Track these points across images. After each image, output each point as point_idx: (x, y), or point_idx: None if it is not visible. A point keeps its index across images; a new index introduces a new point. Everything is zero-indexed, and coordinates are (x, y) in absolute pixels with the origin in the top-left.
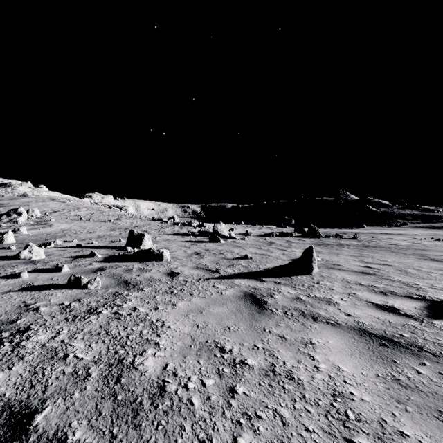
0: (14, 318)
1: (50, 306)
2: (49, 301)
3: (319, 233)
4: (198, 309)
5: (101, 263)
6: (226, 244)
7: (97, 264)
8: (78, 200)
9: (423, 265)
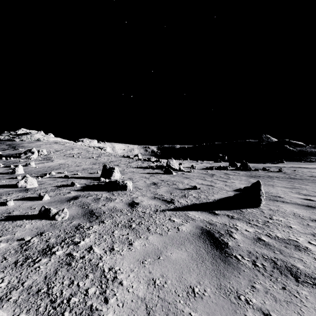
0: None
1: (11, 242)
2: (14, 234)
3: (249, 167)
4: (155, 251)
5: (77, 192)
6: (177, 176)
7: (73, 193)
8: (73, 143)
9: None
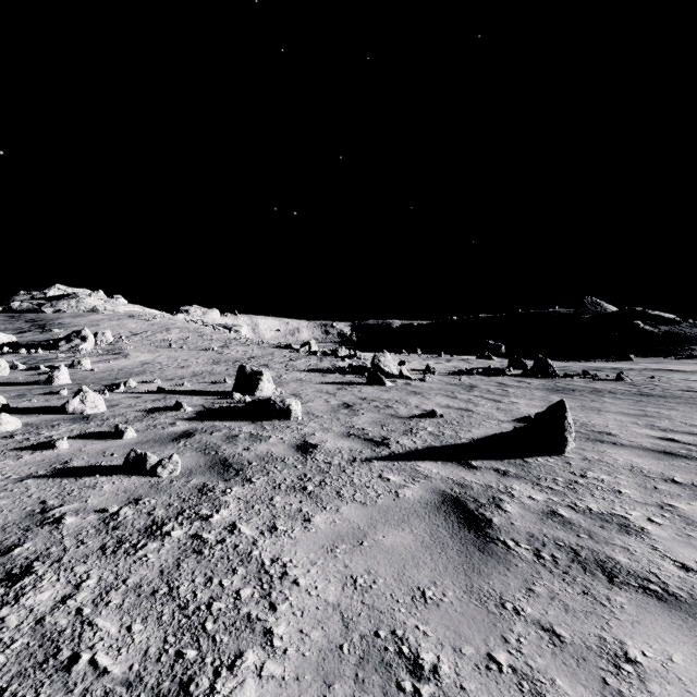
0: (12, 542)
1: (84, 515)
2: (85, 502)
3: (553, 370)
4: (353, 533)
5: (189, 422)
6: (395, 389)
7: (182, 425)
8: (168, 317)
9: None
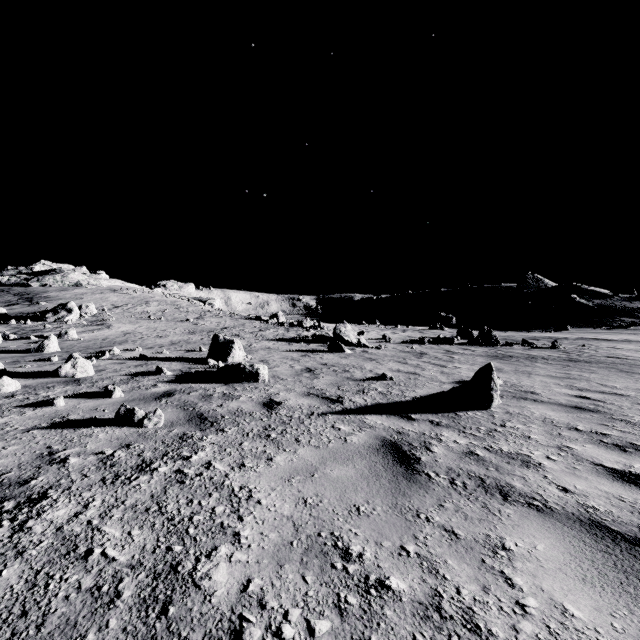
0: (28, 476)
1: (85, 457)
2: (85, 447)
3: (496, 339)
4: (307, 468)
5: (169, 384)
6: (353, 356)
7: (163, 386)
8: (147, 291)
9: None
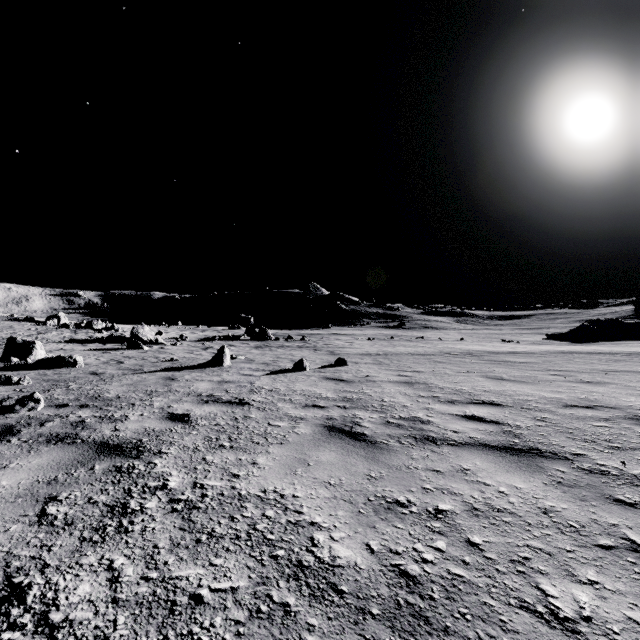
0: None
1: (6, 392)
2: None
3: (269, 335)
4: (129, 384)
5: None
6: (151, 351)
7: None
8: None
9: (316, 357)
